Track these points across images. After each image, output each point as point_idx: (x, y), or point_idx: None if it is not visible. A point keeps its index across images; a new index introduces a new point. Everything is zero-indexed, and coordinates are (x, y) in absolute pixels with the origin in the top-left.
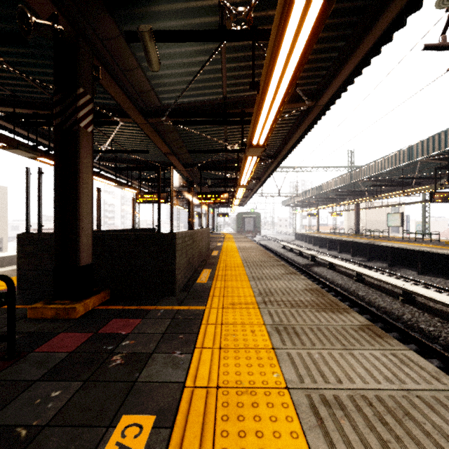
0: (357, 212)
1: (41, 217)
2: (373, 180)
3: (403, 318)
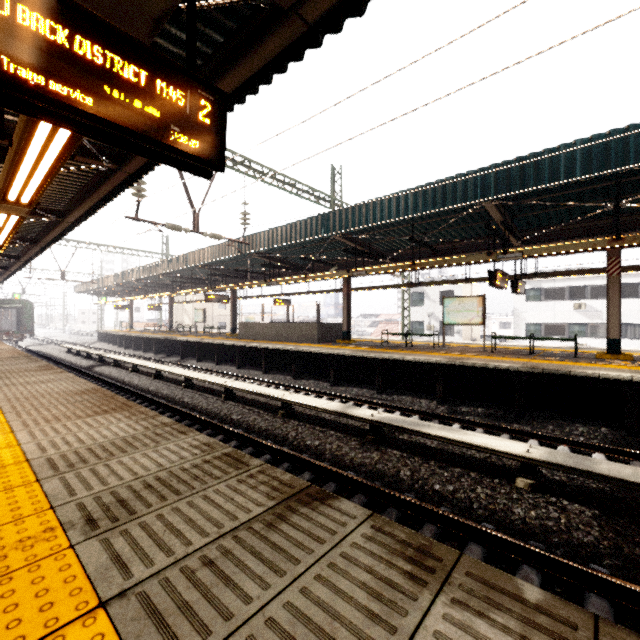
0: (171, 306)
1: None
2: (173, 276)
3: (144, 387)
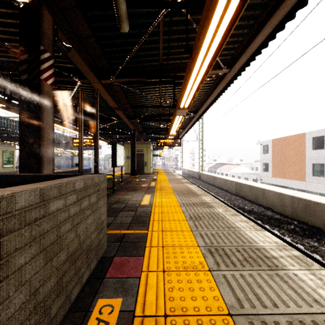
0: None
1: (80, 153)
2: None
3: None
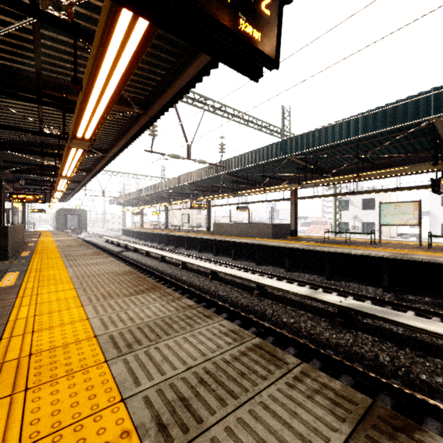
0: (167, 212)
1: None
2: (169, 192)
3: (154, 267)
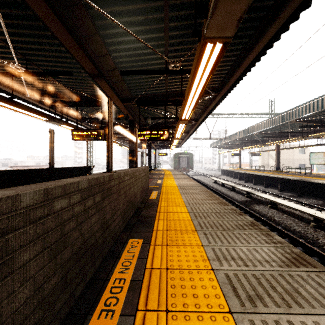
0: (278, 151)
1: None
2: (303, 121)
3: None
